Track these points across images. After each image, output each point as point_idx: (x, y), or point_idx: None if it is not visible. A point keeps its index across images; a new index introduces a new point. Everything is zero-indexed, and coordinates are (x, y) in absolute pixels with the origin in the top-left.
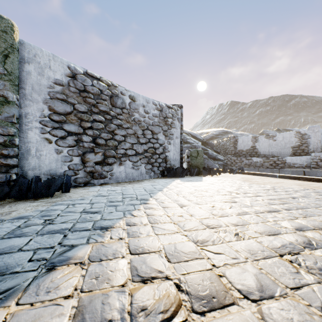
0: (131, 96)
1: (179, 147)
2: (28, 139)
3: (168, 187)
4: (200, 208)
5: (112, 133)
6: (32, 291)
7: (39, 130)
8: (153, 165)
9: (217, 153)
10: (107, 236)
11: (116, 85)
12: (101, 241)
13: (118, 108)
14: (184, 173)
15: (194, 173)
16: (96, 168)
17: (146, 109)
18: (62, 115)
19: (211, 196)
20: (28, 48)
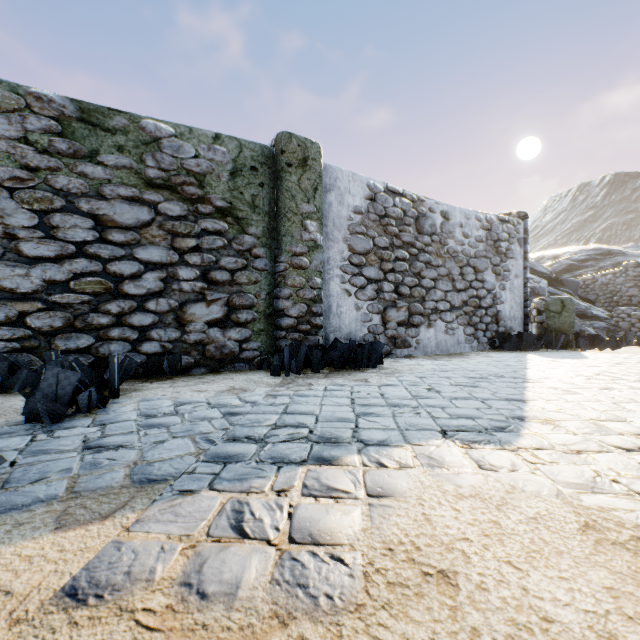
0: (442, 213)
1: (520, 294)
2: (329, 291)
3: (532, 365)
4: (637, 393)
5: (418, 275)
6: (533, 428)
7: (340, 279)
8: (476, 327)
9: (588, 302)
10: (536, 406)
11: (423, 198)
12: (538, 409)
13: (425, 235)
14: (540, 343)
15: (559, 345)
16: (398, 332)
17: (465, 230)
18: (361, 256)
19: (639, 381)
20: (329, 171)
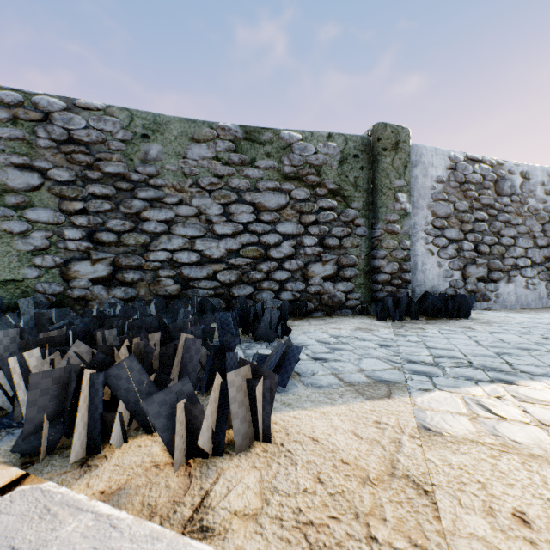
0: (522, 173)
1: None
2: (415, 251)
3: None
4: None
5: (497, 234)
6: None
7: (424, 241)
8: None
9: None
10: None
11: (501, 162)
12: None
13: (504, 196)
14: None
15: None
16: (477, 286)
17: (547, 188)
18: (442, 220)
19: None
20: (415, 149)
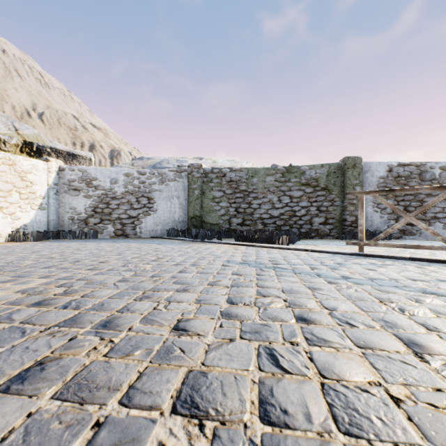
0: (441, 167)
1: None
2: (366, 211)
3: None
4: None
5: (421, 201)
6: None
7: (371, 206)
8: None
9: None
10: None
11: (424, 163)
12: None
13: (426, 181)
14: None
15: None
16: (406, 228)
17: None
18: (383, 196)
19: None
20: (366, 165)
